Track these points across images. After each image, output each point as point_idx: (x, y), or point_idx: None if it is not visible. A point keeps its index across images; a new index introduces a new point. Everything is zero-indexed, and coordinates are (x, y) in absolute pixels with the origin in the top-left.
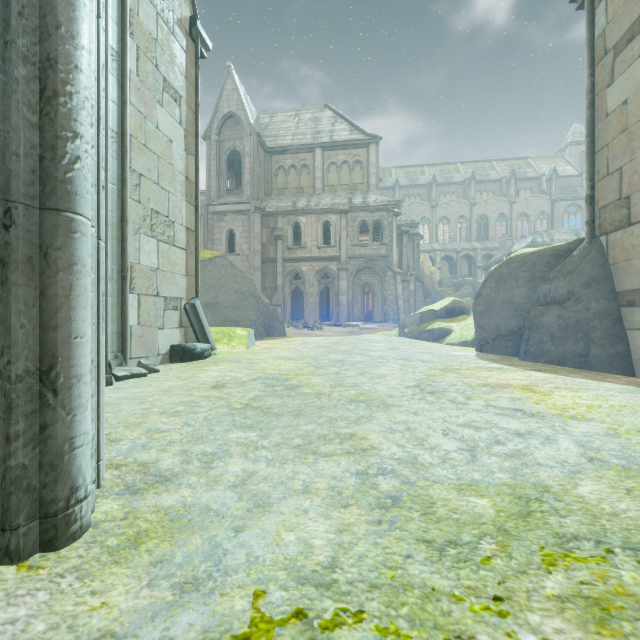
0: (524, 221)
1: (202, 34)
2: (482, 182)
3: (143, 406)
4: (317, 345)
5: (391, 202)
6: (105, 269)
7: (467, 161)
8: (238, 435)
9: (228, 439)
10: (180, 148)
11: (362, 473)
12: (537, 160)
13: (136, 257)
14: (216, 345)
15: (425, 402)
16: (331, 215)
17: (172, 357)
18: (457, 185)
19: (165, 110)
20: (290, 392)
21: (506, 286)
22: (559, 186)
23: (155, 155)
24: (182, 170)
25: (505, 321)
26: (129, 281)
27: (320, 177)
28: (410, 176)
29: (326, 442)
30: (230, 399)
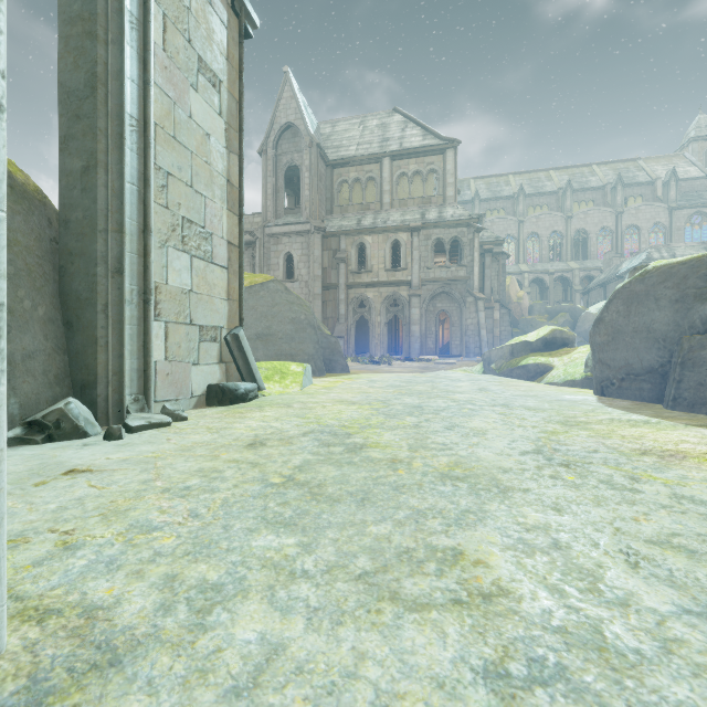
0: (633, 235)
1: (247, 7)
2: (580, 190)
3: (145, 476)
4: (386, 384)
5: (472, 216)
6: (122, 290)
7: (561, 167)
8: (266, 542)
9: (249, 550)
10: (220, 144)
11: (496, 673)
12: (650, 161)
13: (162, 276)
14: (266, 384)
15: (564, 484)
16: (401, 233)
17: (209, 399)
18: (549, 195)
19: (200, 96)
20: (352, 456)
21: (640, 308)
22: (679, 191)
23: (187, 151)
24: (222, 171)
25: (639, 355)
26: (153, 305)
27: (388, 190)
28: (492, 187)
29: (413, 569)
30: (267, 467)
